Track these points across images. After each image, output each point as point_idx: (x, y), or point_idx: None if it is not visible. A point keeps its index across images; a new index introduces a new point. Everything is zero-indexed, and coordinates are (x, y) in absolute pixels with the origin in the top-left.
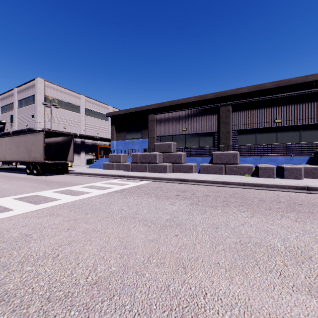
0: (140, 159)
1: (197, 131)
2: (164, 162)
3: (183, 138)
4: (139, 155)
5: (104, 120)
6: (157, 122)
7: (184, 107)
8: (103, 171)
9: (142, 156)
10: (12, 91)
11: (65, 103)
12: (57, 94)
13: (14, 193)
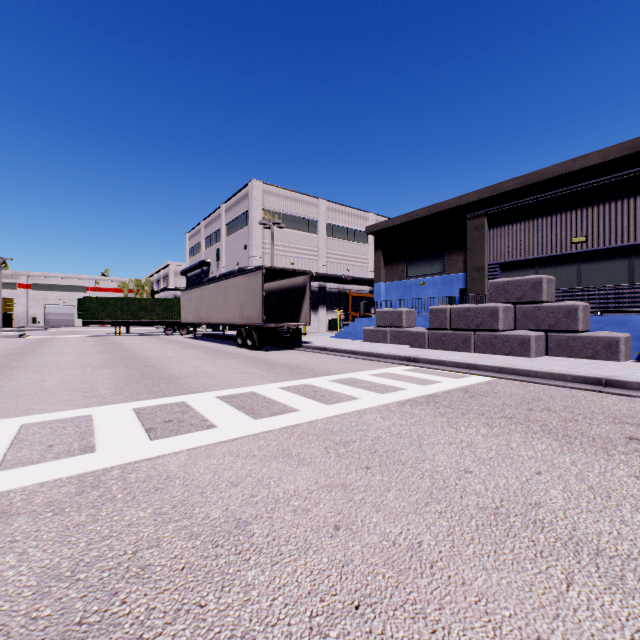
0: (452, 320)
1: (625, 240)
2: (517, 329)
3: (573, 263)
4: (448, 310)
5: (359, 243)
6: (492, 230)
7: (563, 184)
8: (366, 346)
9: (457, 314)
10: (219, 211)
11: (293, 218)
12: (280, 203)
13: (218, 383)
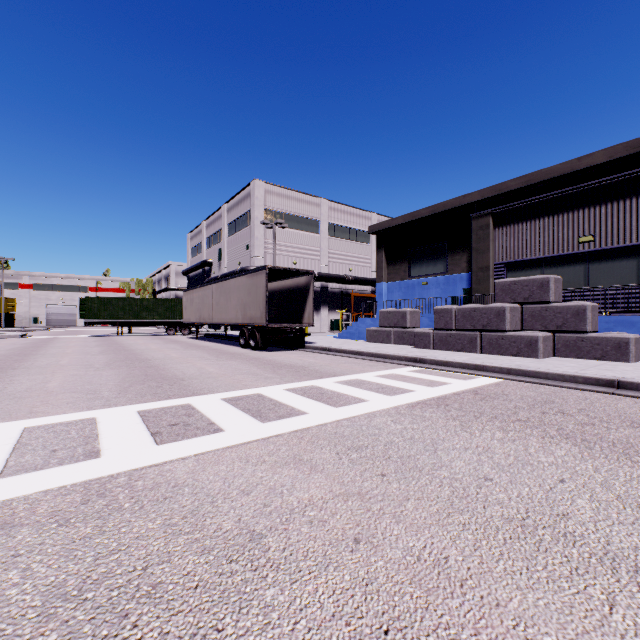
0: (458, 320)
1: (634, 239)
2: (524, 329)
3: (580, 263)
4: (454, 311)
5: (361, 243)
6: (497, 229)
7: (568, 183)
8: (370, 347)
9: (463, 314)
10: (220, 211)
11: (295, 217)
12: (282, 203)
13: (223, 385)
